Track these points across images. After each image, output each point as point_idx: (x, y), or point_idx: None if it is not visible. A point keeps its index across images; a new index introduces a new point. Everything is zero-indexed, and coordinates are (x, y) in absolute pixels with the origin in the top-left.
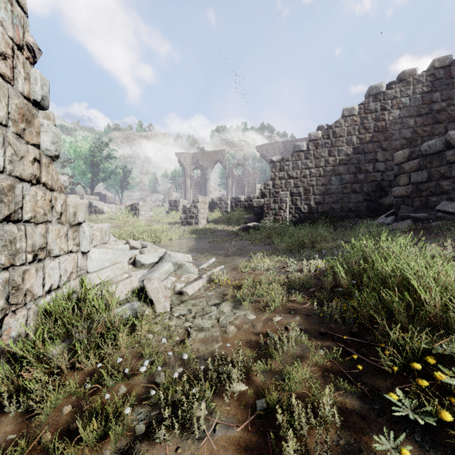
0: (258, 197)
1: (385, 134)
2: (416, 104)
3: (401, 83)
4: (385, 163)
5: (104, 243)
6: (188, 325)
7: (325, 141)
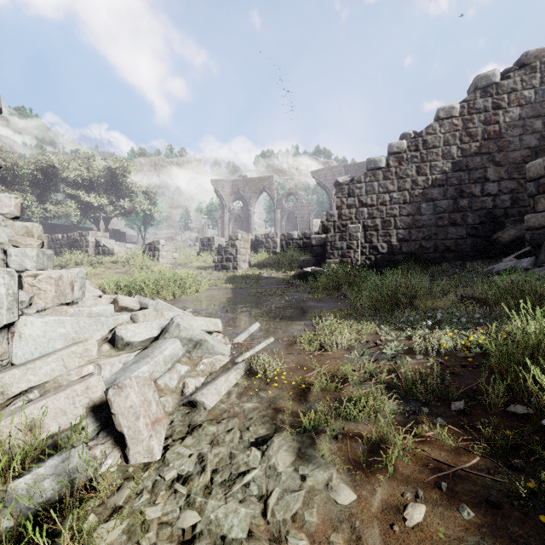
0: (318, 232)
1: (499, 142)
2: (544, 99)
3: (522, 70)
4: (499, 184)
5: (72, 302)
6: (189, 523)
7: (413, 153)
